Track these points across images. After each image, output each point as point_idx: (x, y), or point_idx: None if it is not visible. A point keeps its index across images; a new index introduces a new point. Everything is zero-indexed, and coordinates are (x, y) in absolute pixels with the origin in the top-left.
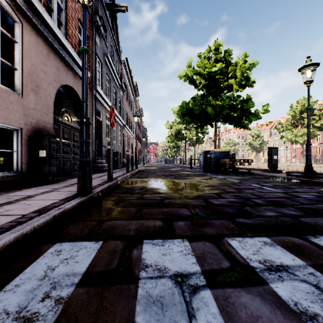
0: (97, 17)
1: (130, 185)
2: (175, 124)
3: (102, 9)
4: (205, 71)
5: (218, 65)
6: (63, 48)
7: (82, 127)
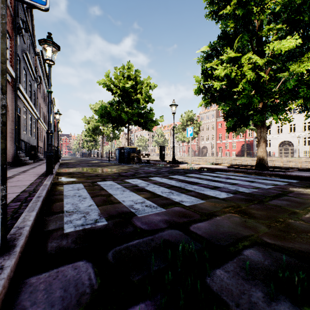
0: (19, 20)
1: (68, 171)
2: (93, 120)
3: (21, 8)
4: (120, 85)
5: (130, 83)
6: None
7: (49, 136)
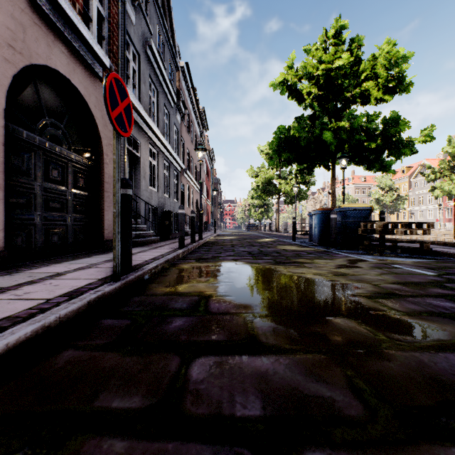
0: None
1: (169, 287)
2: (264, 170)
3: None
4: (319, 70)
5: (345, 57)
6: None
7: None
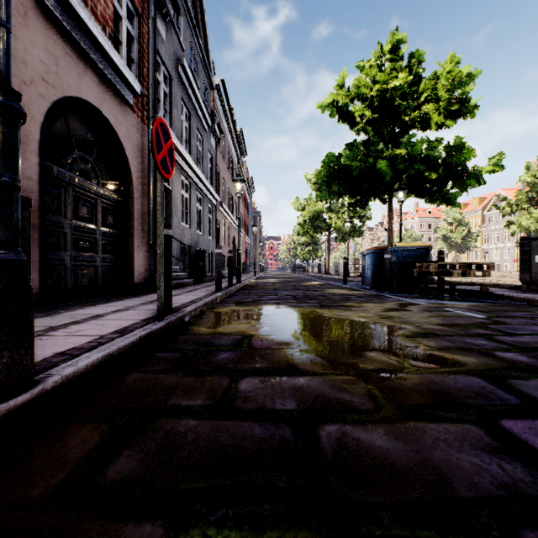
0: None
1: (211, 328)
2: (311, 202)
3: None
4: (373, 91)
5: (402, 76)
6: (66, 9)
7: None
